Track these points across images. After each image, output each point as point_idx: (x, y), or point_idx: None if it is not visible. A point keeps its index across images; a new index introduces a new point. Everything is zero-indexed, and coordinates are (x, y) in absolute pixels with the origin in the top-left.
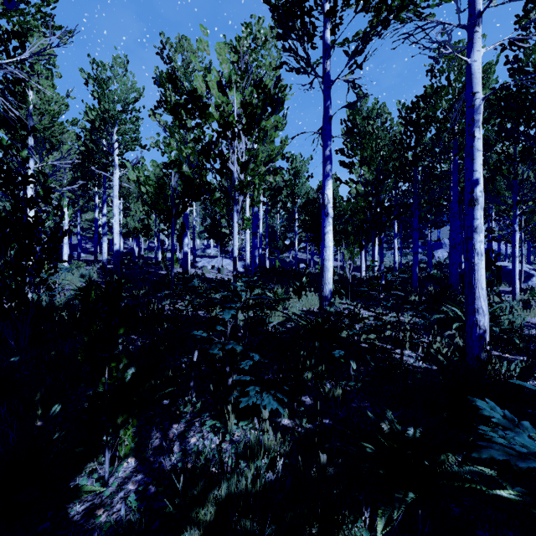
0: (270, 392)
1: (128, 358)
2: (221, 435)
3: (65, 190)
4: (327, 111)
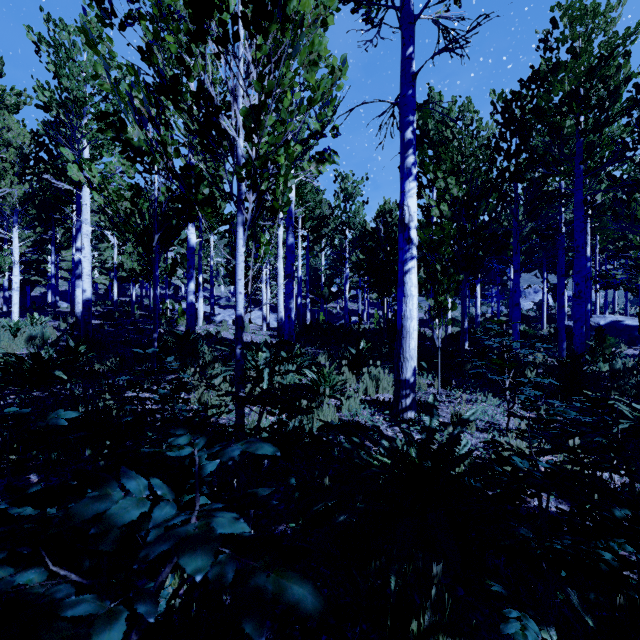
0: None
1: None
2: None
3: None
4: (407, 64)
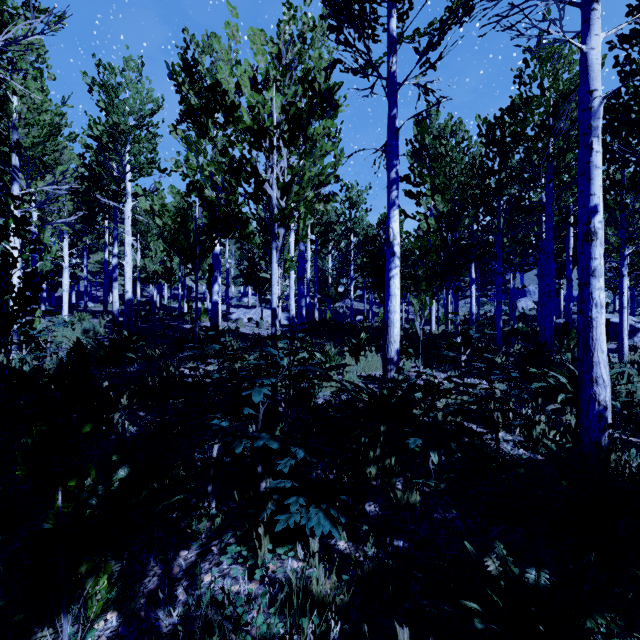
0: (319, 505)
1: (119, 452)
2: (249, 569)
3: (60, 223)
4: (392, 122)
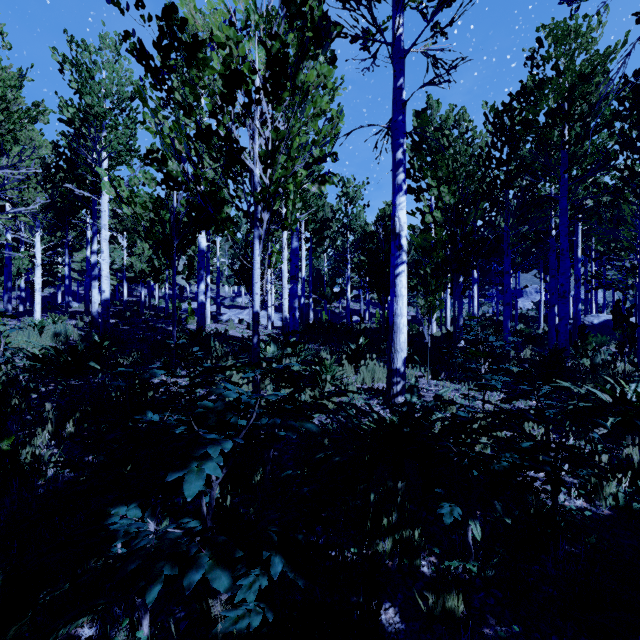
0: None
1: None
2: None
3: (18, 213)
4: (398, 94)
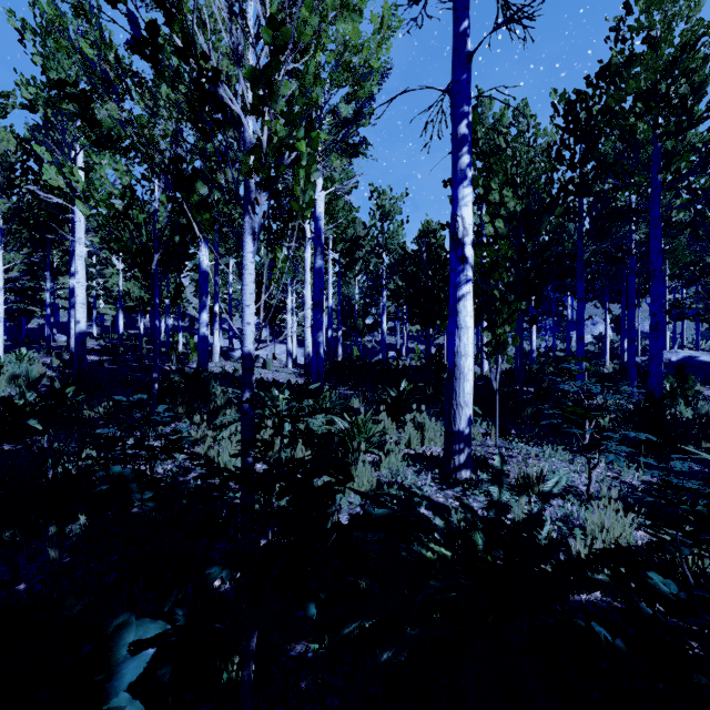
0: None
1: None
2: None
3: None
4: (461, 42)
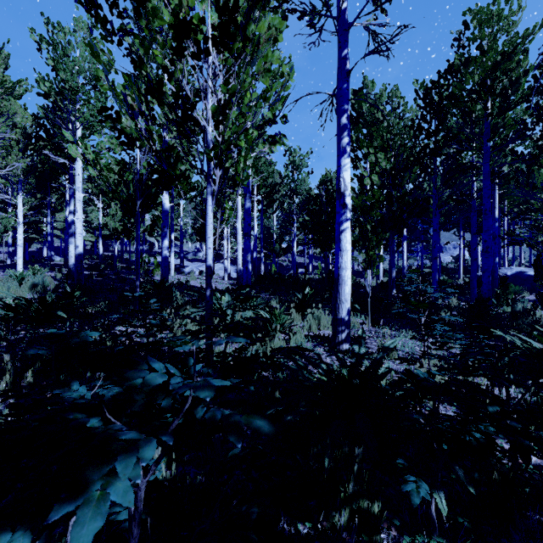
0: None
1: None
2: None
3: None
4: (343, 63)
